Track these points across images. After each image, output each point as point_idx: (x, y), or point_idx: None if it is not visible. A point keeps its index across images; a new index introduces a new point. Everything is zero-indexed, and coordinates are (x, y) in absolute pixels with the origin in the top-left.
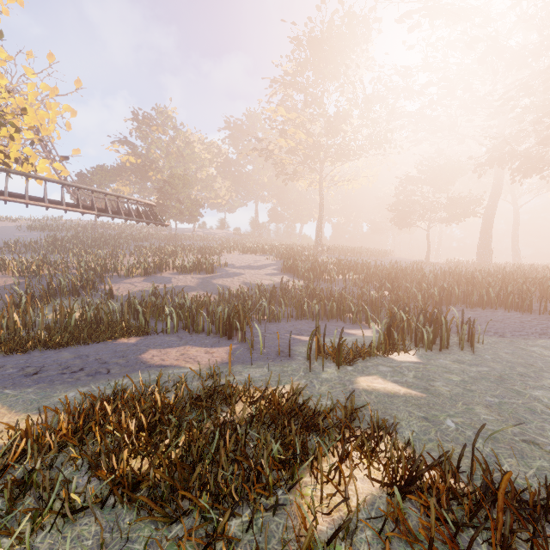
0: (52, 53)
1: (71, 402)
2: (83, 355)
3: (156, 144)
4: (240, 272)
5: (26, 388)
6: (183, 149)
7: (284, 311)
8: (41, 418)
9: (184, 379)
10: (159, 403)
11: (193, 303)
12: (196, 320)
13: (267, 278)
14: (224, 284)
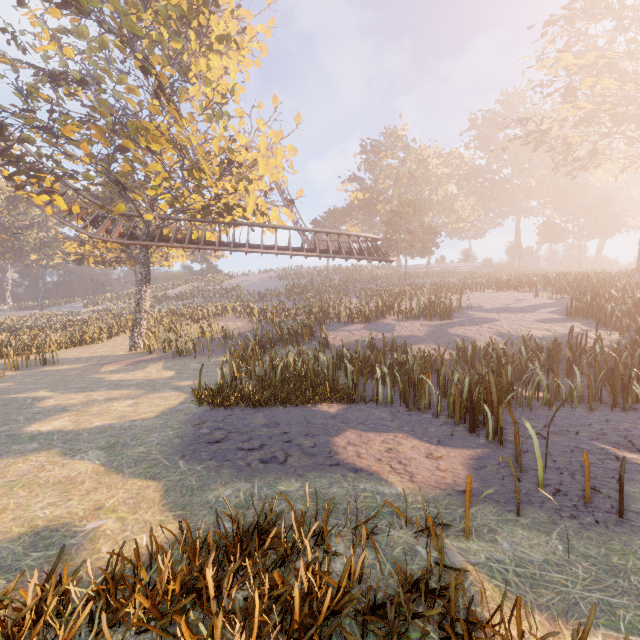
0: (276, 96)
1: (219, 509)
2: (274, 422)
3: (385, 172)
4: (491, 318)
5: (196, 464)
6: (414, 169)
7: (579, 388)
8: (151, 547)
9: (378, 513)
10: (296, 606)
11: (415, 364)
12: (417, 390)
13: (540, 326)
14: (466, 334)
